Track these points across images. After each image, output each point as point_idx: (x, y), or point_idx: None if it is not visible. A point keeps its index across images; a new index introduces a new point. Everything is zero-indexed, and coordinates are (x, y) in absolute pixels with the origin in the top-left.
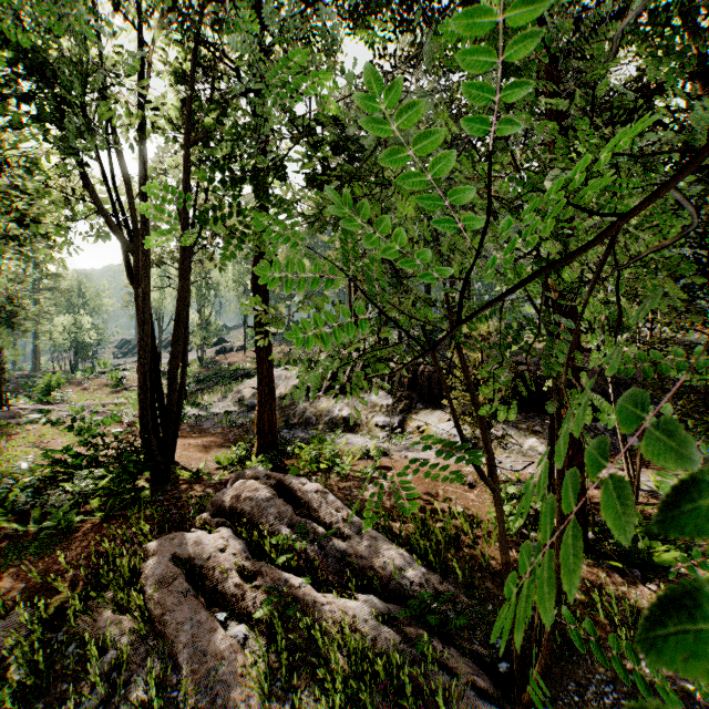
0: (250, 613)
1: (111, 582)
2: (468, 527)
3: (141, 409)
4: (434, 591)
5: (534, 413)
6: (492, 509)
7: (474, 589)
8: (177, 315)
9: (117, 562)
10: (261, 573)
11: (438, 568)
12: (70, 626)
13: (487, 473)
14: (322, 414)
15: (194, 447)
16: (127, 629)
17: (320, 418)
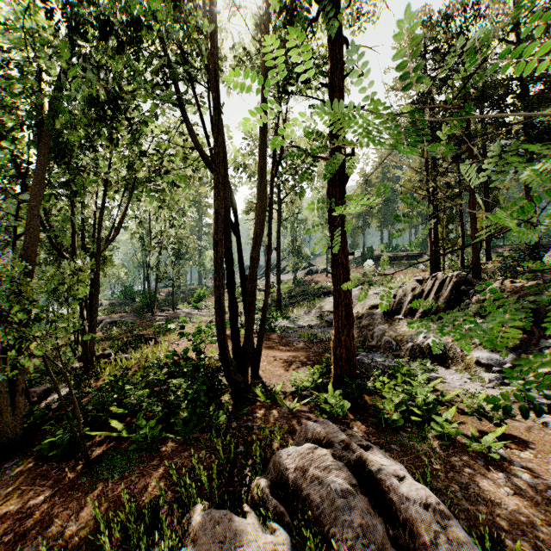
0: None
1: None
2: None
3: (218, 331)
4: None
5: None
6: None
7: None
8: (254, 236)
9: (155, 537)
10: None
11: None
12: None
13: None
14: (403, 339)
15: (277, 360)
16: None
17: (401, 343)
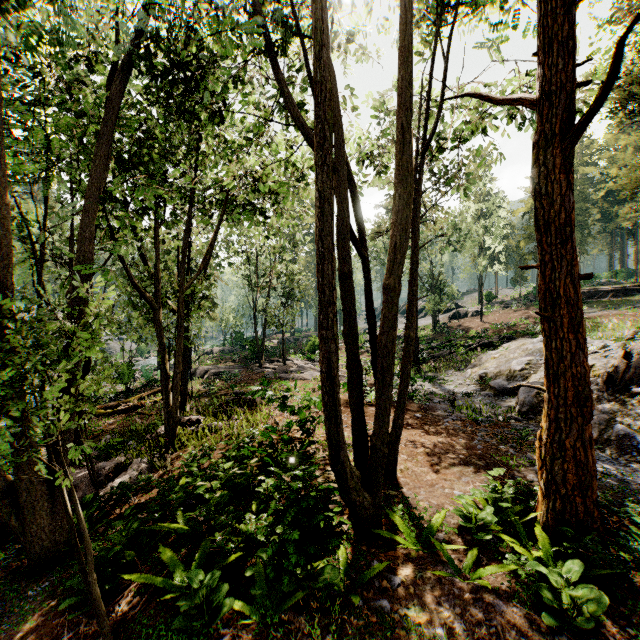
0: None
1: None
2: None
3: (327, 419)
4: None
5: None
6: None
7: None
8: (392, 249)
9: None
10: None
11: None
12: None
13: None
14: None
15: (424, 452)
16: None
17: None
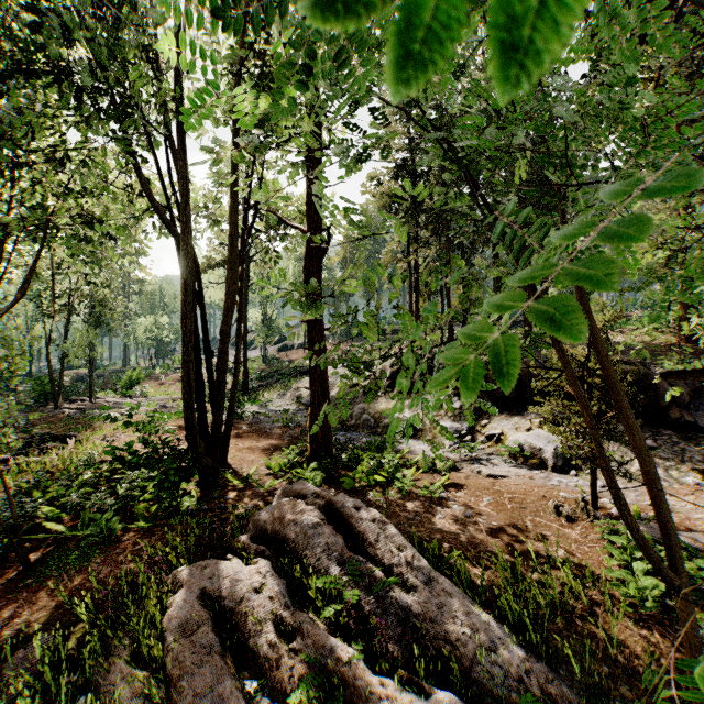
0: (286, 689)
1: (131, 618)
2: (578, 588)
3: (186, 410)
4: (540, 689)
5: (642, 424)
6: (610, 561)
7: (602, 695)
8: (225, 309)
9: (143, 592)
10: (302, 631)
11: (541, 651)
12: (85, 668)
13: (591, 503)
14: (381, 416)
15: (248, 447)
16: (140, 690)
17: (379, 420)
